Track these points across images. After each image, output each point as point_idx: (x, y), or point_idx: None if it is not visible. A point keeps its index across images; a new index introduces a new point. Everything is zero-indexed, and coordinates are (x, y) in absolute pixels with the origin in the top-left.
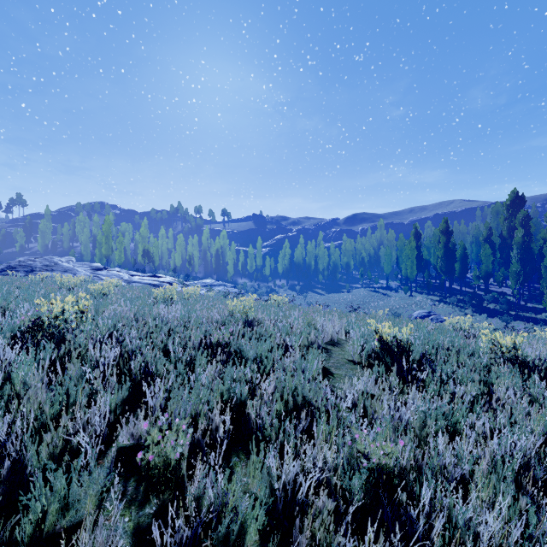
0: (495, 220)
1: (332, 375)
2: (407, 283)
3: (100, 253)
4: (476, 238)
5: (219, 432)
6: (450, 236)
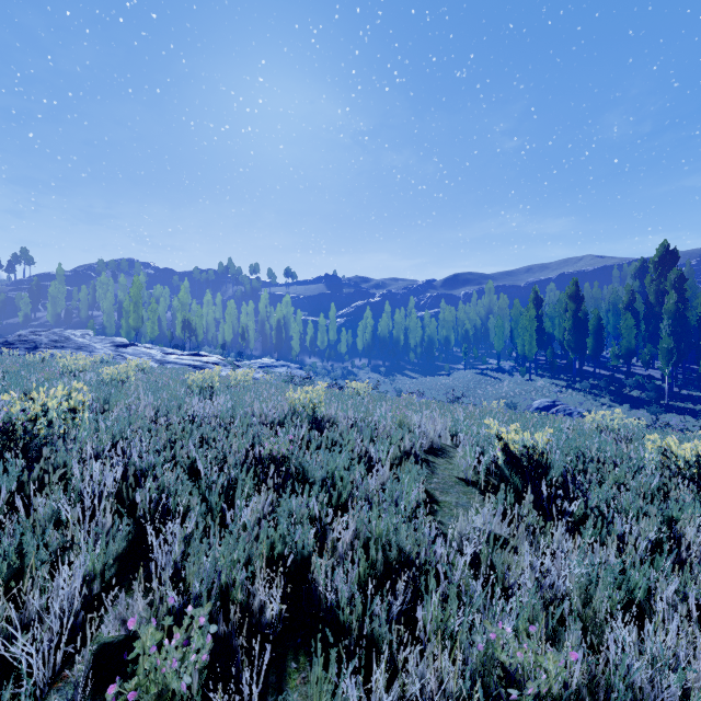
0: (638, 282)
1: (438, 504)
2: (524, 363)
3: (127, 324)
4: (613, 306)
5: (265, 615)
6: (581, 302)
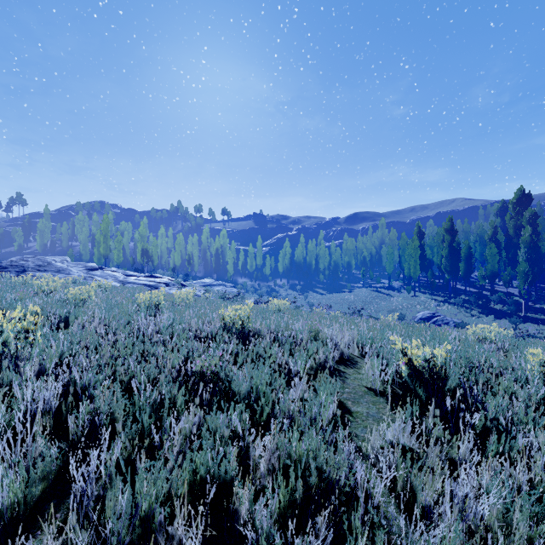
0: (499, 219)
1: (351, 414)
2: (409, 283)
3: (98, 252)
4: (480, 237)
5: None
6: (455, 235)
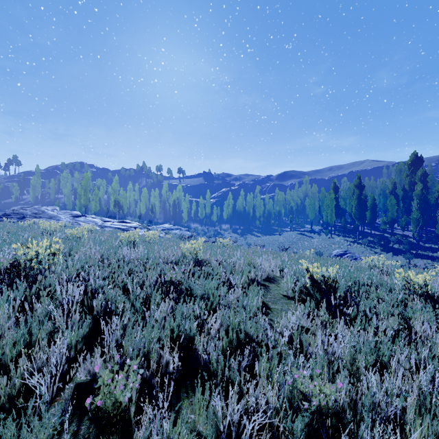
0: (398, 177)
1: (270, 309)
2: (327, 227)
3: (80, 203)
4: (383, 191)
5: (169, 368)
6: (363, 189)
